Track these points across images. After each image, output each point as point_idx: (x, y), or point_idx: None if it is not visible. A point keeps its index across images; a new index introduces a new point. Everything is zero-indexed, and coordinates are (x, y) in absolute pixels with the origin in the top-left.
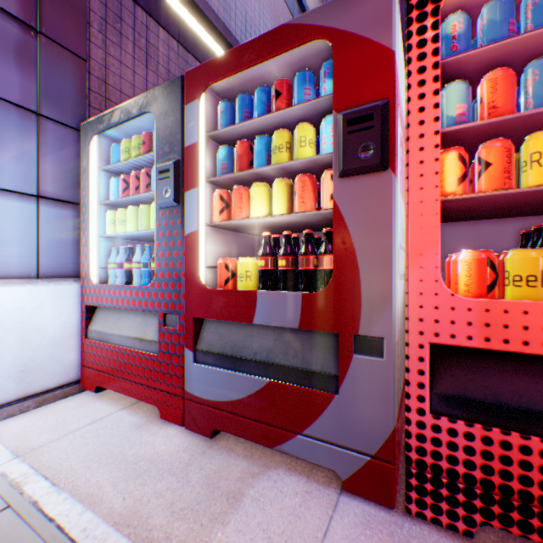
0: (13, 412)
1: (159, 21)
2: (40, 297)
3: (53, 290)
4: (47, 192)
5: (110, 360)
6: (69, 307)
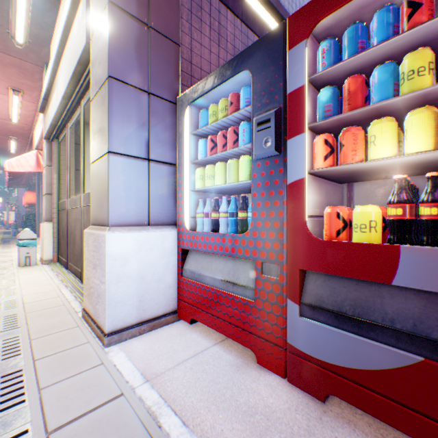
0: (135, 333)
1: (227, 5)
2: (151, 241)
3: (159, 235)
4: (154, 155)
5: (203, 298)
6: (169, 250)
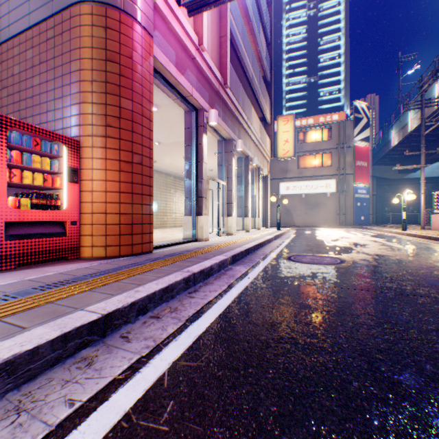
0: None
1: None
2: None
3: None
4: None
5: None
6: None
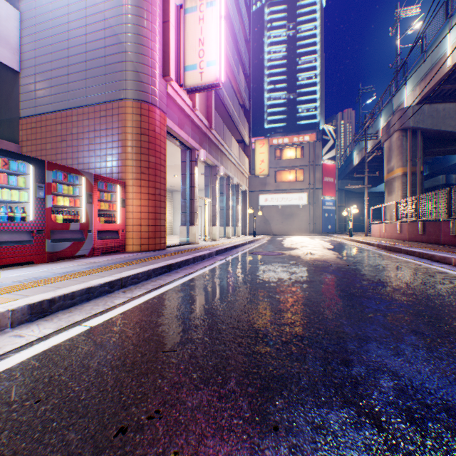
0: None
1: None
2: None
3: None
4: None
5: (3, 253)
6: None
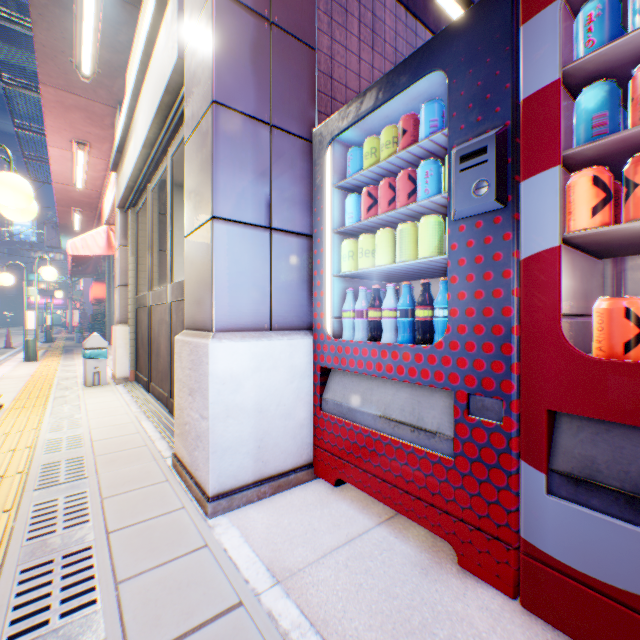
0: (251, 498)
1: None
2: (274, 354)
3: (286, 346)
4: (278, 222)
5: (358, 447)
6: (300, 368)
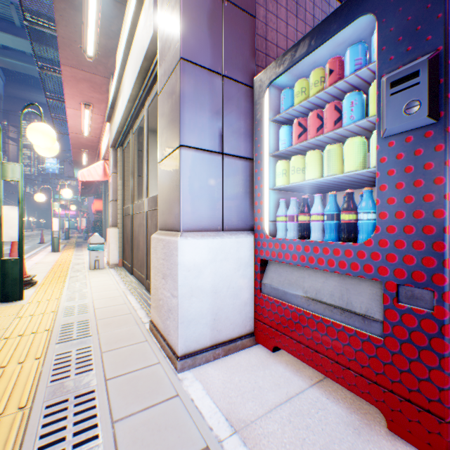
0: (208, 358)
1: None
2: (225, 249)
3: (234, 243)
4: (227, 149)
5: (292, 323)
6: (244, 260)
